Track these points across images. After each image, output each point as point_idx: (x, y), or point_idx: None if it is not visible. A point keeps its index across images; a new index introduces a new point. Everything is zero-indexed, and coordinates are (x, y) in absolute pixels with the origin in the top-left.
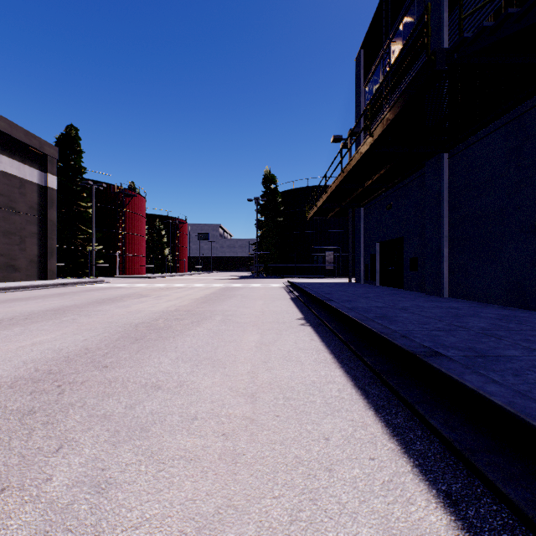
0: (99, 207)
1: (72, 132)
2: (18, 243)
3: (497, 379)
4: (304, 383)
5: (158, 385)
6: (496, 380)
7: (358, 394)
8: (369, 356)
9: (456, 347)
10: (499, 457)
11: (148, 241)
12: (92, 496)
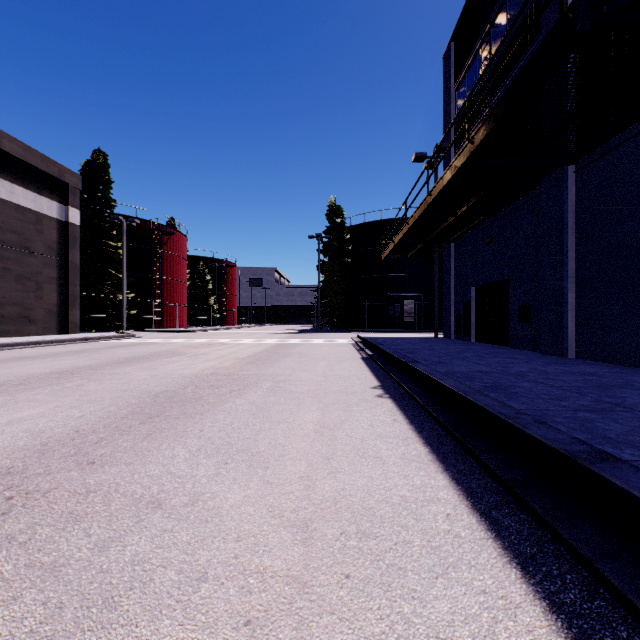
0: (131, 247)
1: (100, 158)
2: (33, 290)
3: None
4: (389, 502)
5: (159, 501)
6: None
7: (482, 528)
8: (487, 452)
9: (630, 443)
10: None
11: (190, 288)
12: None
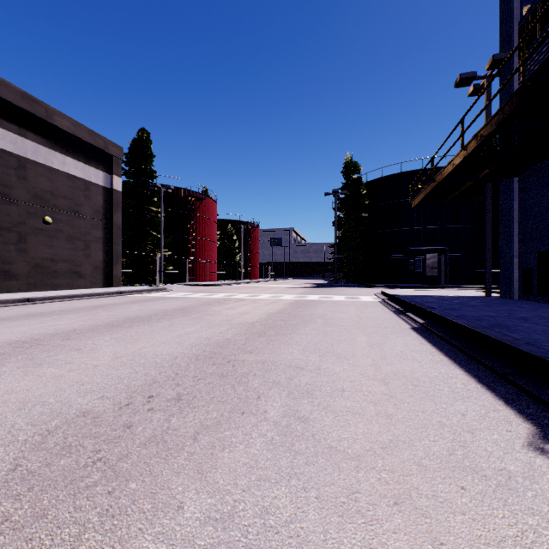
0: (170, 212)
1: (144, 136)
2: (82, 248)
3: None
4: None
5: None
6: None
7: None
8: None
9: None
10: None
11: (220, 247)
12: None
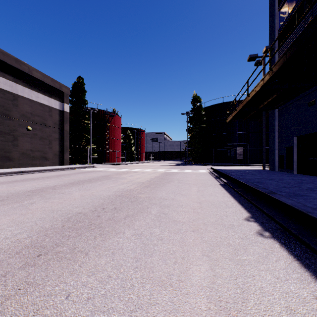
0: (95, 123)
1: (80, 81)
2: (47, 144)
3: None
4: None
5: None
6: None
7: None
8: None
9: None
10: None
11: (123, 143)
12: None
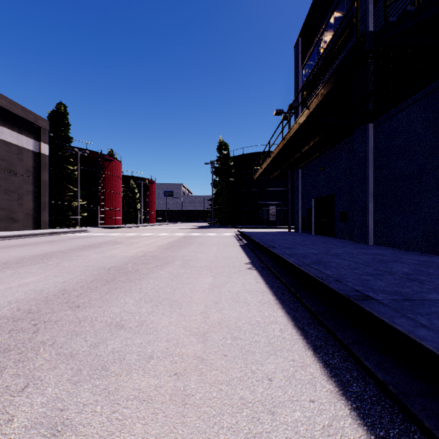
0: (83, 169)
1: (61, 109)
2: (16, 199)
3: (425, 323)
4: (250, 323)
5: (121, 324)
6: (424, 324)
7: (297, 334)
8: (307, 298)
9: (384, 291)
10: (433, 402)
11: (124, 198)
12: (47, 438)
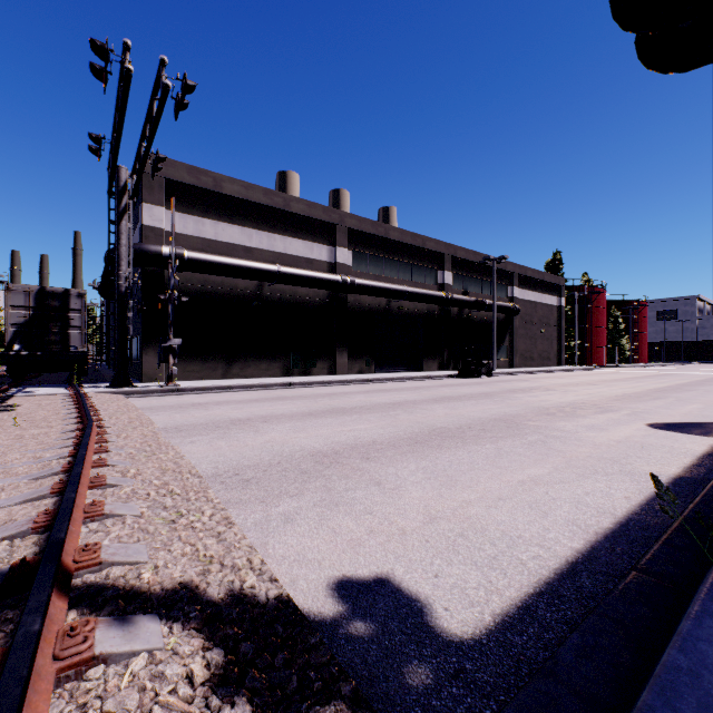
0: (570, 307)
1: (556, 256)
2: (550, 344)
3: None
4: None
5: None
6: None
7: None
8: None
9: None
10: None
11: None
12: None
